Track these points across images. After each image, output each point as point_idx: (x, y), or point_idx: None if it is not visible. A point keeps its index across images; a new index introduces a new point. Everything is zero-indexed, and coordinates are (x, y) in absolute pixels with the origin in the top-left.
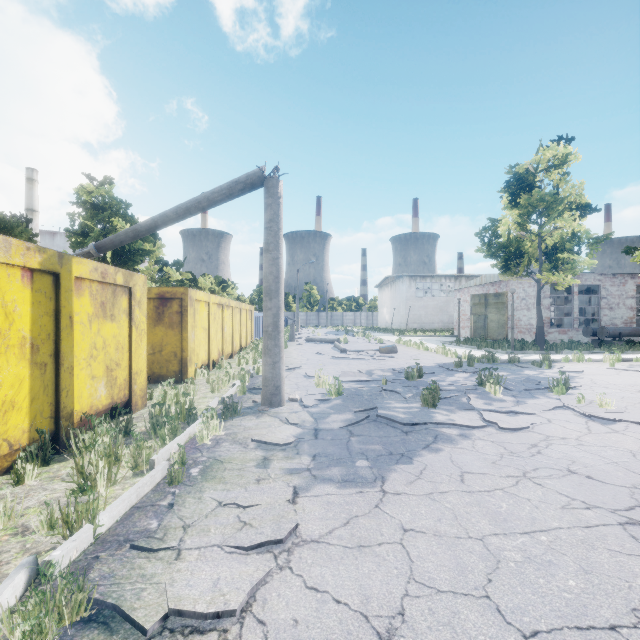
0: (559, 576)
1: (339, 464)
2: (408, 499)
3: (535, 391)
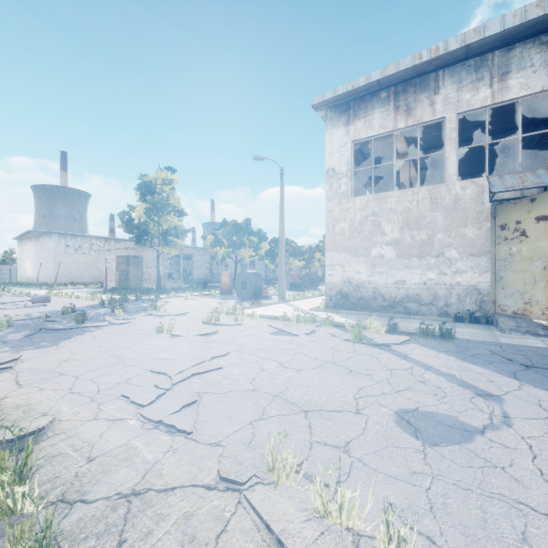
0: (120, 344)
1: (30, 346)
2: (71, 345)
3: (142, 311)
